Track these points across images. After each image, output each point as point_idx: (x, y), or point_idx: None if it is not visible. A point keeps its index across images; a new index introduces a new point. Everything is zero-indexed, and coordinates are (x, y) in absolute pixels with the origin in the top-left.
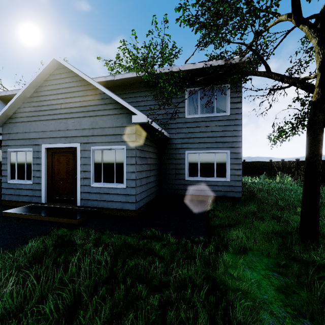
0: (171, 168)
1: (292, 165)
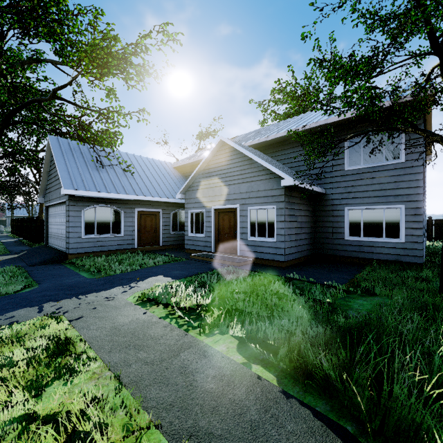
0: (328, 226)
1: None
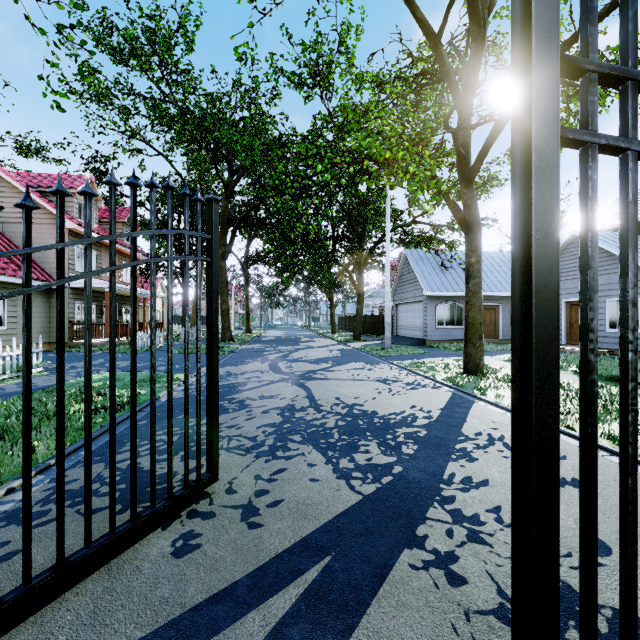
0: None
1: None
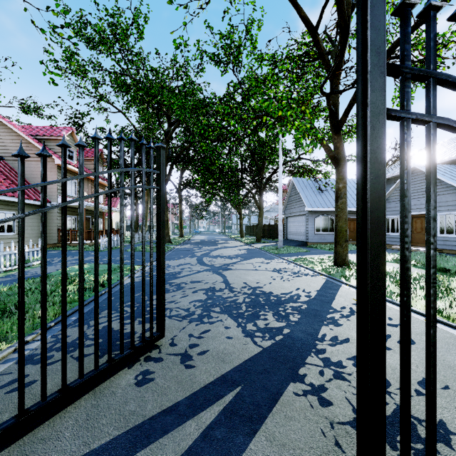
0: None
1: None
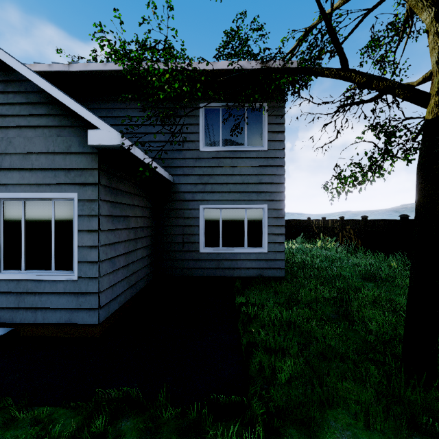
0: (176, 233)
1: (335, 225)
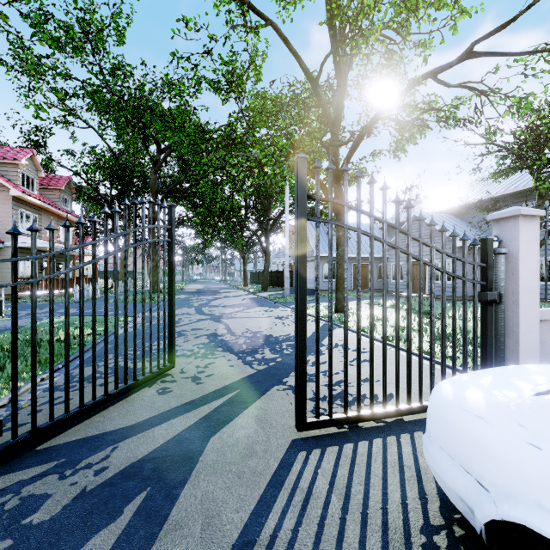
0: None
1: None
